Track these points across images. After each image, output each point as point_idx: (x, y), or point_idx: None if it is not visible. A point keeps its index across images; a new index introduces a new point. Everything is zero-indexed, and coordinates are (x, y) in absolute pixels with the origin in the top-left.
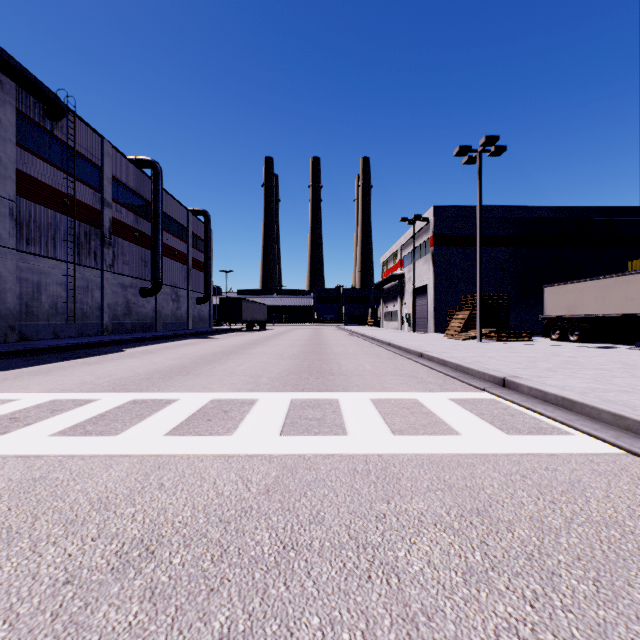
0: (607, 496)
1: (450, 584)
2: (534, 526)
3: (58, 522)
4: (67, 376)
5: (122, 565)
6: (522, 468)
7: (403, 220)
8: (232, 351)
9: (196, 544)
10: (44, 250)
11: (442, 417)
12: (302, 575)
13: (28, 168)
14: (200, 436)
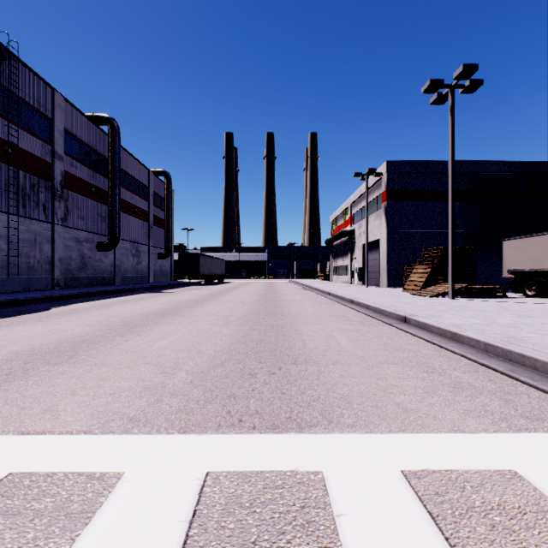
0: None
1: None
2: None
3: None
4: None
5: None
6: None
7: (356, 175)
8: (172, 310)
9: None
10: None
11: None
12: None
13: None
14: None
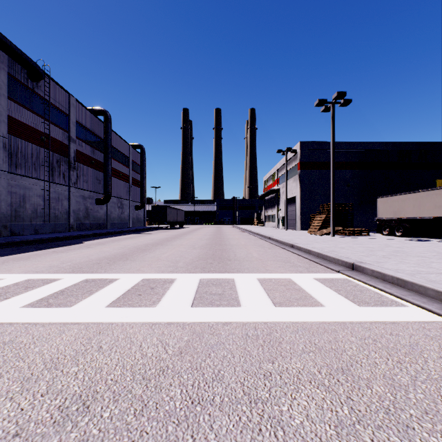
0: (440, 357)
1: (325, 437)
2: (387, 383)
3: (17, 380)
4: (40, 261)
5: (62, 419)
6: (373, 333)
7: (279, 151)
8: (159, 243)
9: (123, 399)
10: (28, 172)
11: (310, 292)
12: (206, 428)
13: (16, 115)
14: (132, 307)
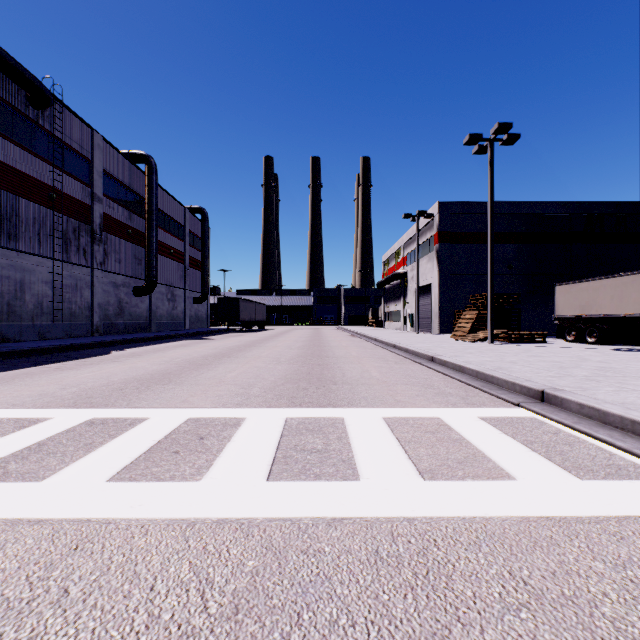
0: None
1: None
2: None
3: None
4: (29, 385)
5: None
6: (634, 550)
7: (406, 216)
8: (225, 354)
9: None
10: (28, 246)
11: (480, 447)
12: None
13: (10, 159)
14: (157, 482)
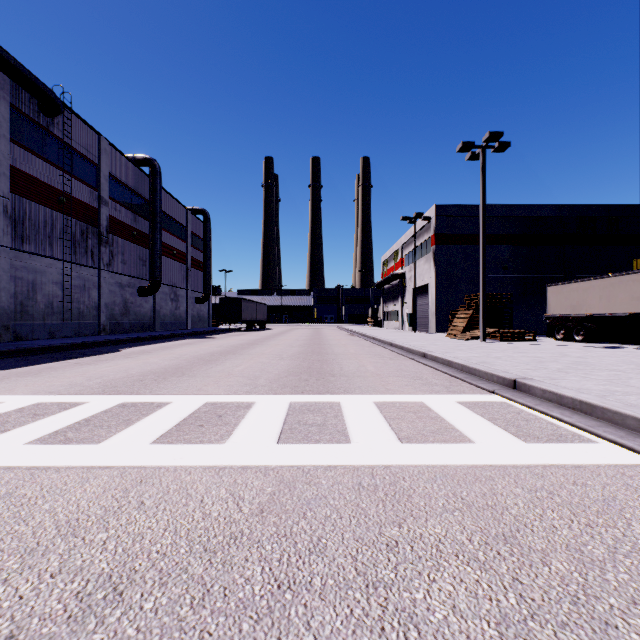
0: None
1: (483, 639)
2: (573, 557)
3: (15, 552)
4: (57, 377)
5: (82, 612)
6: (547, 482)
7: (404, 218)
8: (230, 351)
9: (174, 582)
10: (39, 248)
11: (452, 422)
12: (300, 626)
13: (23, 165)
14: (190, 444)
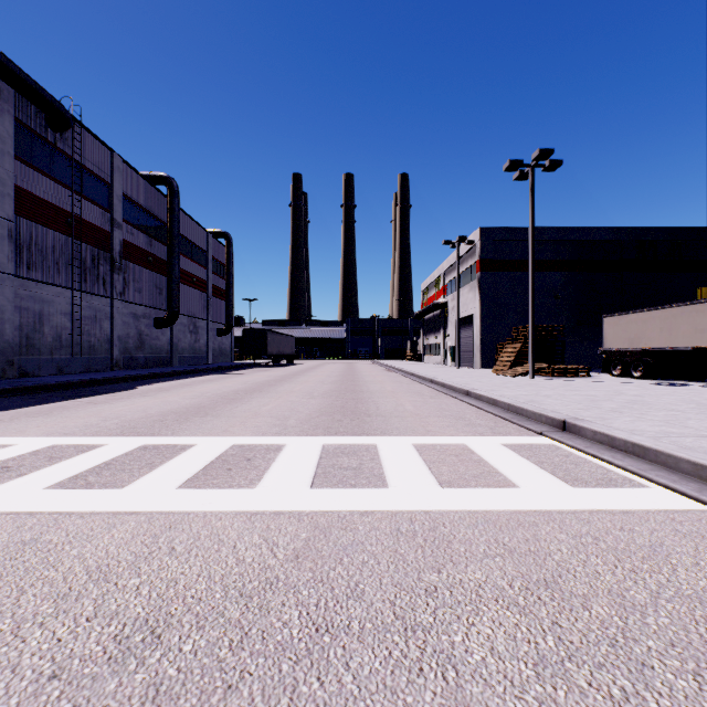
0: (696, 563)
1: (520, 679)
2: (614, 602)
3: (48, 597)
4: (70, 417)
5: (121, 653)
6: (593, 528)
7: (446, 243)
8: (256, 389)
9: (211, 626)
10: (47, 276)
11: (496, 466)
12: (339, 667)
13: (29, 185)
14: (219, 489)
